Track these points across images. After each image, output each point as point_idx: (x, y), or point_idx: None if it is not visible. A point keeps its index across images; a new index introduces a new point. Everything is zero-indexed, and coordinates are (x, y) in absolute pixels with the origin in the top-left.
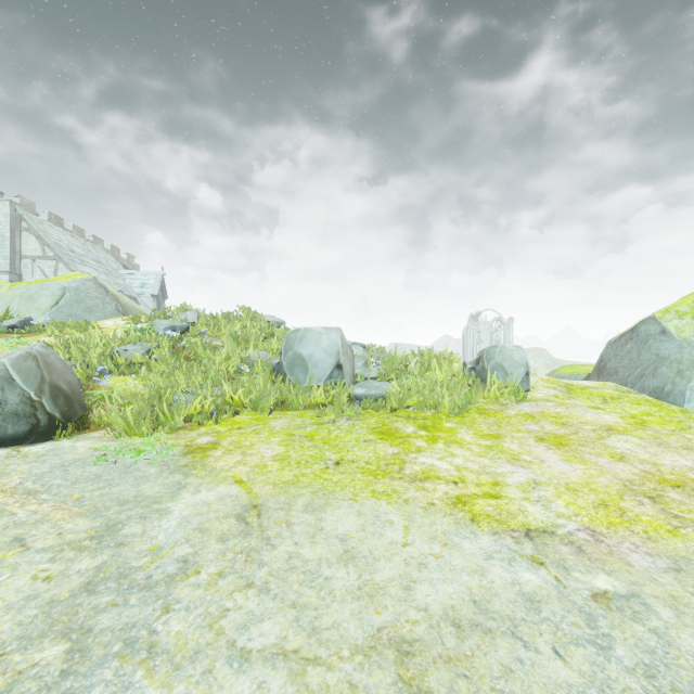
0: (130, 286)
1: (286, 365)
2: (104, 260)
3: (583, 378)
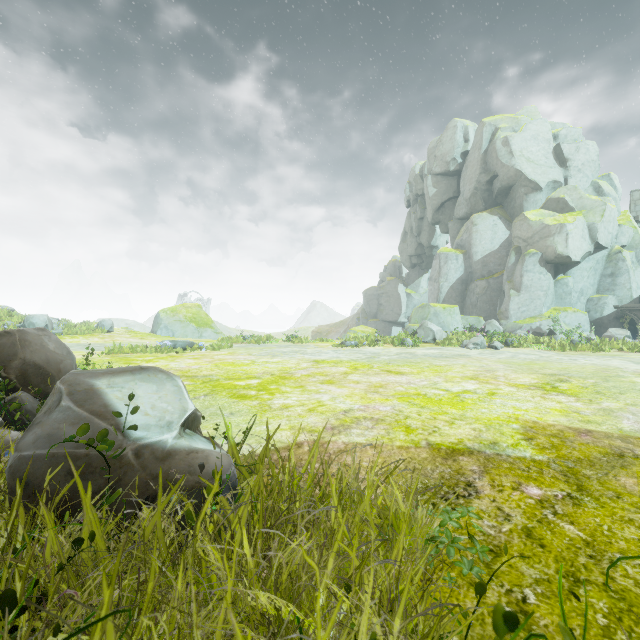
0: None
1: (27, 325)
2: None
3: None
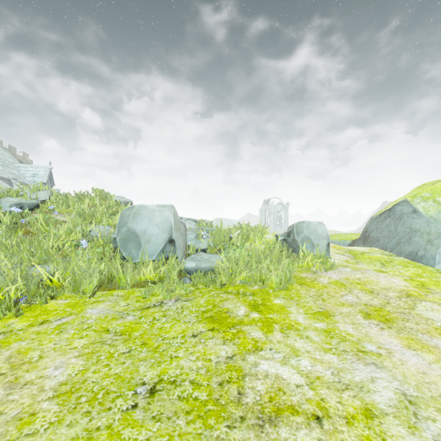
0: (24, 176)
1: (120, 241)
2: (1, 156)
3: (349, 243)
